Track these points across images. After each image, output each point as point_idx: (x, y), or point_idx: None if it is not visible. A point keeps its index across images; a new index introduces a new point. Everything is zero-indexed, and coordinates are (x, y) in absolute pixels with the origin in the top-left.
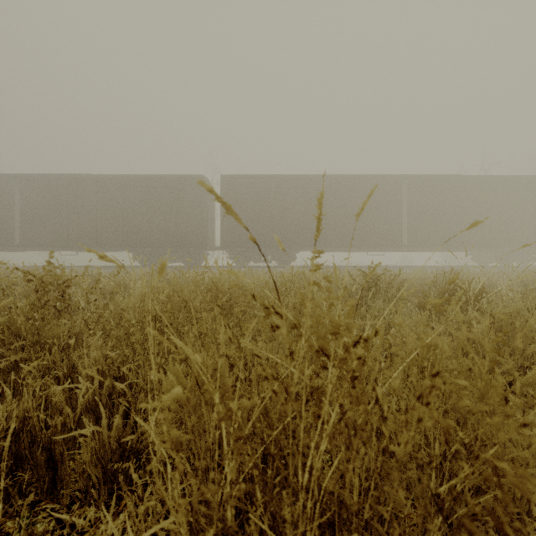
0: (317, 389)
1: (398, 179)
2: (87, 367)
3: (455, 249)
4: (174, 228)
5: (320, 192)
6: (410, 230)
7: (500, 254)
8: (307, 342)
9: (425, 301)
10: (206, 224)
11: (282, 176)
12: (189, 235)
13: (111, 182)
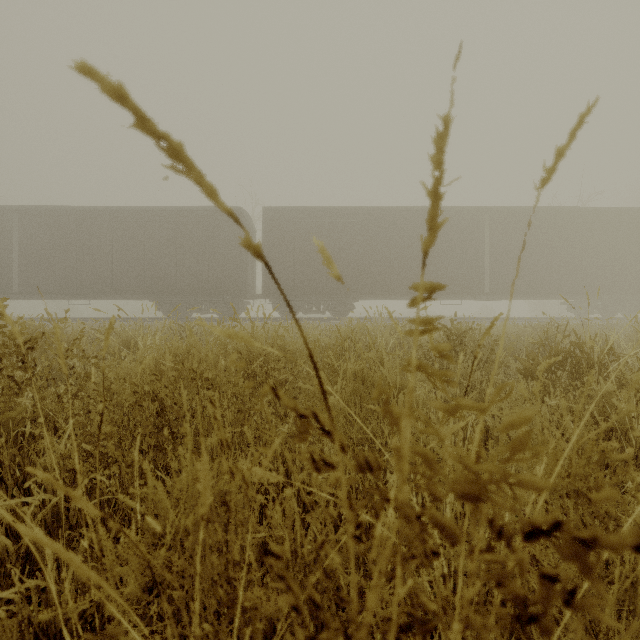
0: (423, 620)
1: (478, 212)
2: (49, 468)
3: (547, 298)
4: (206, 271)
5: (443, 116)
6: (494, 274)
7: (602, 303)
8: (402, 521)
9: (531, 366)
10: (245, 267)
11: (338, 208)
12: (225, 280)
13: (130, 215)
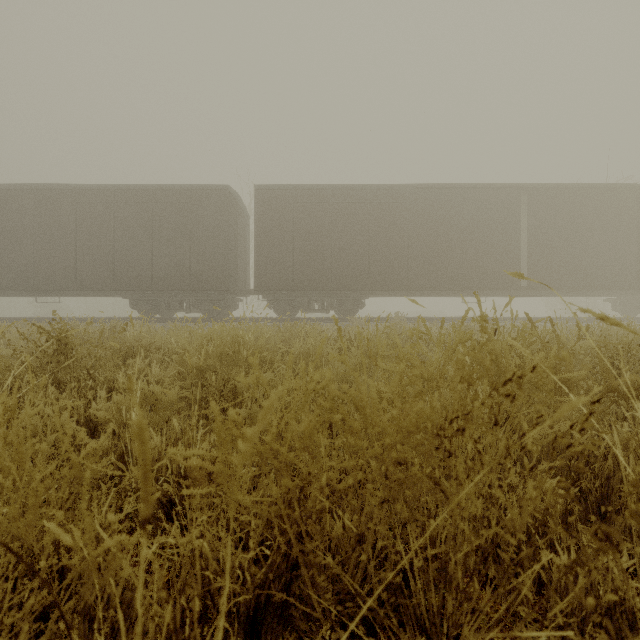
0: None
1: (514, 190)
2: None
3: (593, 294)
4: (188, 262)
5: None
6: (532, 265)
7: None
8: None
9: None
10: (235, 258)
11: (344, 186)
12: (209, 273)
13: (97, 195)
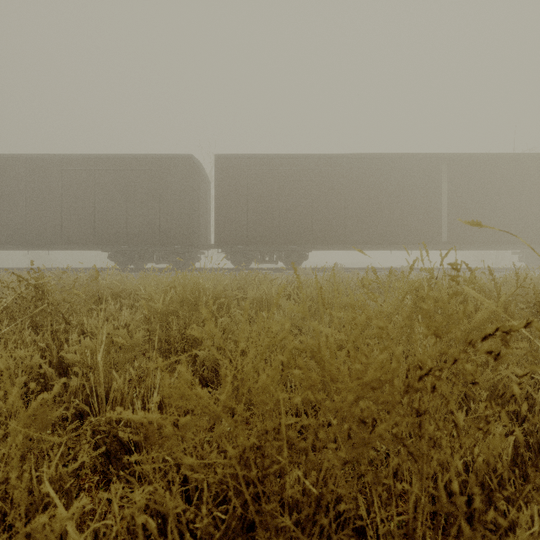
0: None
1: (436, 159)
2: None
3: (503, 247)
4: (157, 220)
5: None
6: (451, 223)
7: None
8: None
9: None
10: (198, 217)
11: (291, 155)
12: (176, 229)
13: (80, 163)
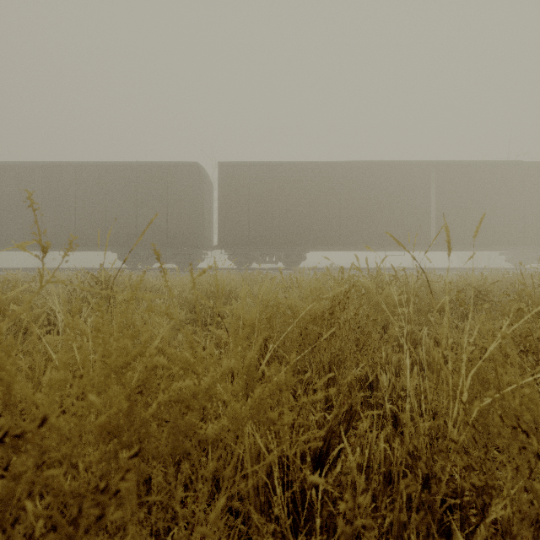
0: None
1: (425, 166)
2: None
3: (489, 249)
4: (165, 223)
5: None
6: (439, 226)
7: None
8: None
9: None
10: (202, 220)
11: (290, 163)
12: (182, 232)
13: (92, 170)
